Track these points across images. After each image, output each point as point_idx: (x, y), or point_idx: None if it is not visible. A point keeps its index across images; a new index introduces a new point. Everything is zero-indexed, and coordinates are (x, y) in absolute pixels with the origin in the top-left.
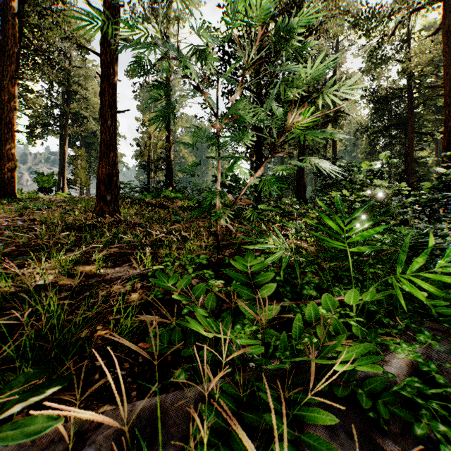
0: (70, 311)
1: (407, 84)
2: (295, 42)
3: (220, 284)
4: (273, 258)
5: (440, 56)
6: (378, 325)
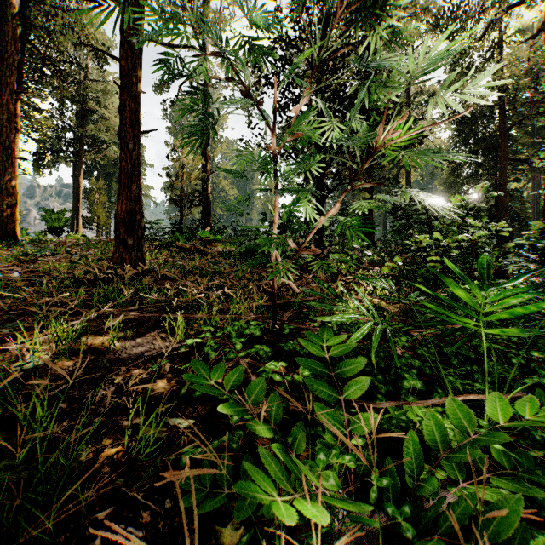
0: (68, 411)
1: (499, 99)
2: (393, 22)
3: (281, 368)
4: (359, 334)
5: (541, 64)
6: (521, 440)
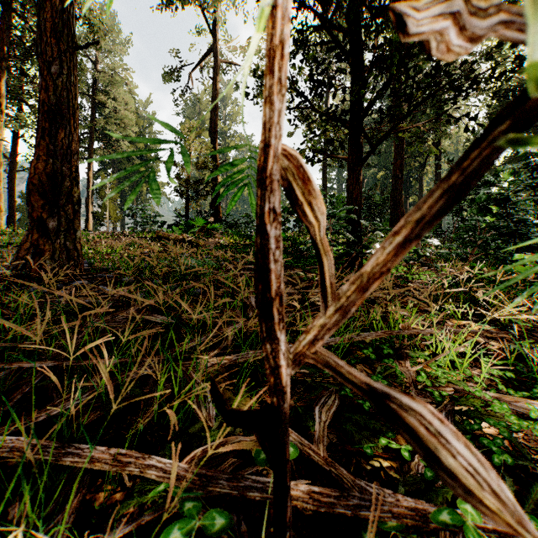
0: None
1: None
2: None
3: None
4: None
5: None
6: None
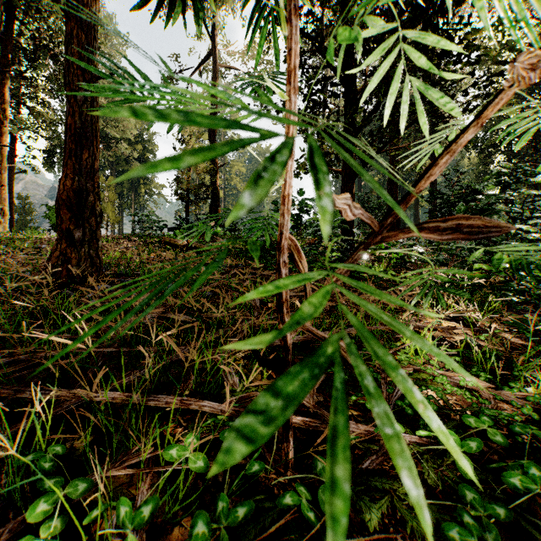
0: None
1: None
2: None
3: None
4: None
5: None
6: None
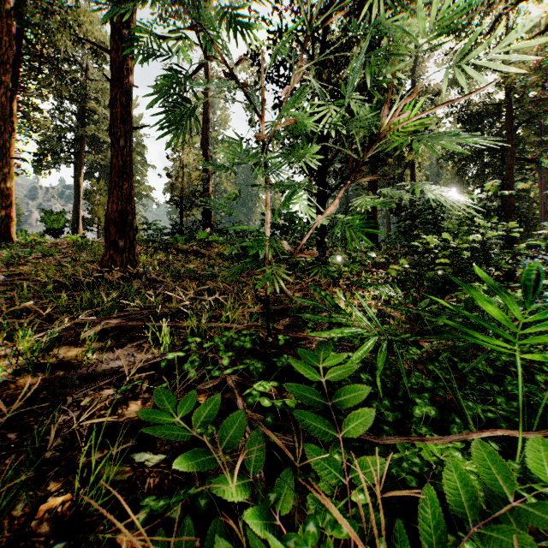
0: (18, 443)
1: (506, 97)
2: None
3: (271, 388)
4: (362, 352)
5: None
6: None
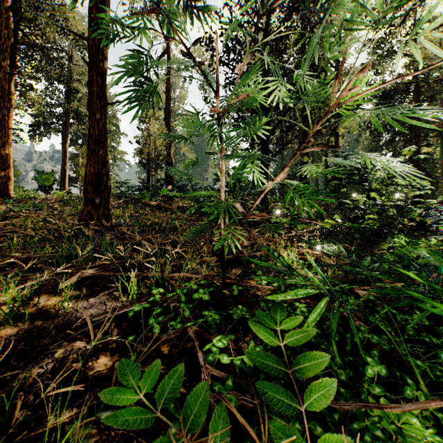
0: None
1: (415, 77)
2: None
3: (229, 342)
4: (316, 313)
5: None
6: None
